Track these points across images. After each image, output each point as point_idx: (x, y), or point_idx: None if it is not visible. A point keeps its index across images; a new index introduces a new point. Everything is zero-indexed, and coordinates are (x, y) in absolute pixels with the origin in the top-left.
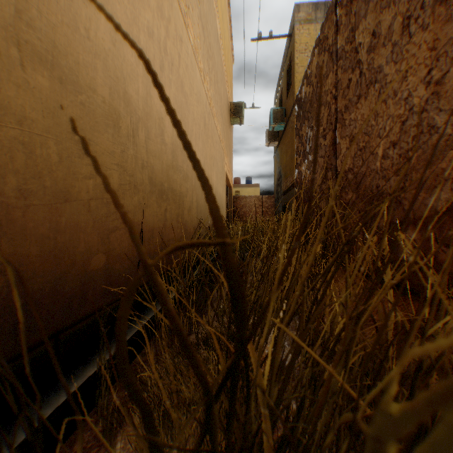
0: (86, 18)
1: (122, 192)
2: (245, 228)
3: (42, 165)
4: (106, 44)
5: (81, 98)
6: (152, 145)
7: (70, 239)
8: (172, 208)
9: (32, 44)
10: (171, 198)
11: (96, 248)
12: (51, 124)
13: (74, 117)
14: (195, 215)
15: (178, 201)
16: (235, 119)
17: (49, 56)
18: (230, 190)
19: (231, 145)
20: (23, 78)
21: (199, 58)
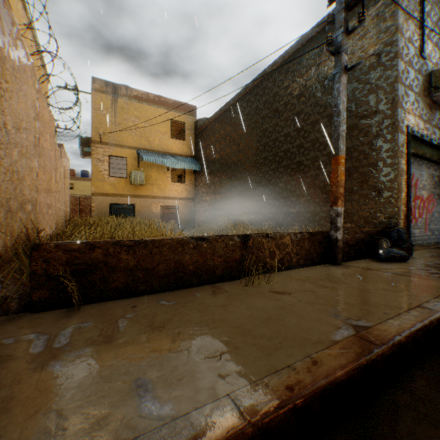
0: None
1: None
2: None
3: None
4: None
5: None
6: None
7: None
8: None
9: None
10: None
11: None
12: None
13: None
14: None
15: None
16: None
17: None
18: None
19: None
20: None
21: None
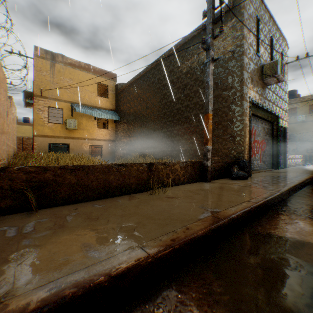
0: None
1: None
2: None
3: None
4: None
5: None
6: None
7: None
8: None
9: None
10: None
11: None
12: None
13: None
14: None
15: None
16: None
17: None
18: None
19: None
20: None
21: None
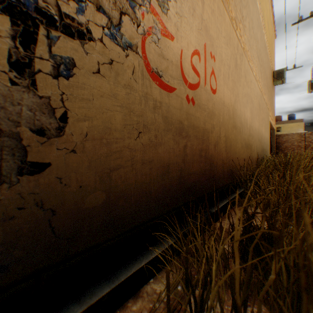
0: (237, 110)
1: (240, 149)
2: (286, 159)
3: (234, 147)
4: (239, 112)
5: (237, 130)
6: (245, 131)
7: (236, 162)
8: (249, 151)
9: (233, 125)
10: (248, 147)
11: (238, 164)
12: (234, 139)
13: (236, 135)
14: (255, 153)
15: (250, 148)
16: (277, 81)
17: (234, 125)
18: (272, 131)
19: (273, 100)
20: (233, 132)
21: (256, 76)
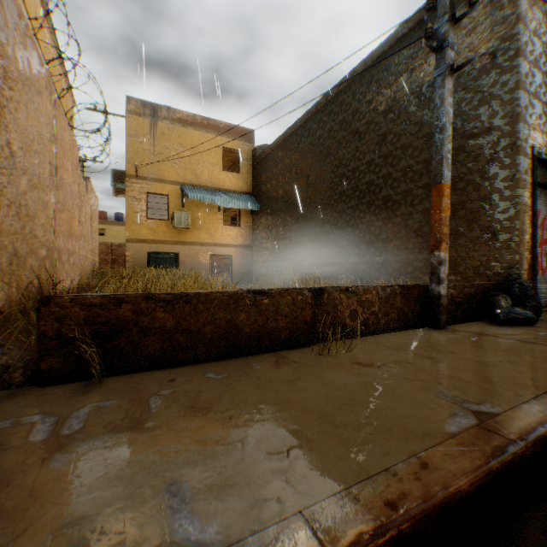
0: None
1: None
2: None
3: None
4: None
5: None
6: None
7: None
8: None
9: None
10: None
11: None
12: None
13: None
14: None
15: None
16: None
17: None
18: None
19: None
20: None
21: None
